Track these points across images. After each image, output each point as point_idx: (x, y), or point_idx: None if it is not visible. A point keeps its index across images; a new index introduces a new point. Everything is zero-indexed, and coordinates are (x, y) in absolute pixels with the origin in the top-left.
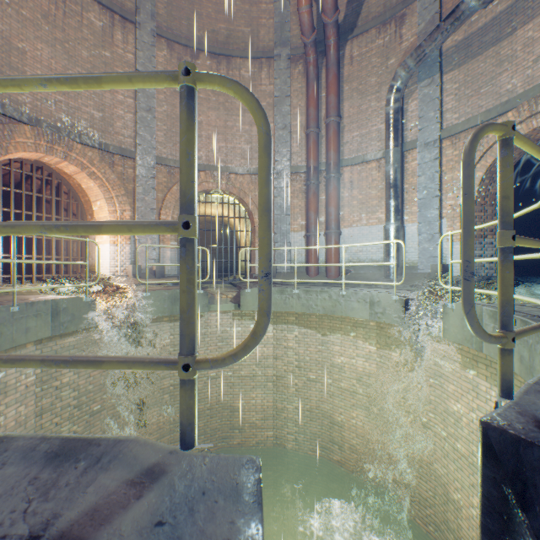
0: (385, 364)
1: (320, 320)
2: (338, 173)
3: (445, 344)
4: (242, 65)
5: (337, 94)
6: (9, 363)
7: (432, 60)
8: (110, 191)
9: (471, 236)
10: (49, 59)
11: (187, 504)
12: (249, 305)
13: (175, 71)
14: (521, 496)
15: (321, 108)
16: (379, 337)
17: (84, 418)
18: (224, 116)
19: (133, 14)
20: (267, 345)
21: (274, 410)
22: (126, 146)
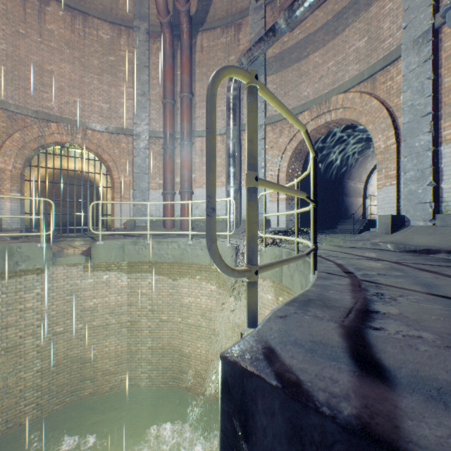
0: (222, 299)
1: (171, 267)
2: (191, 141)
3: (263, 279)
4: (100, 26)
5: (190, 75)
6: None
7: (259, 63)
8: None
9: (212, 171)
10: None
11: None
12: (101, 256)
13: None
14: (245, 427)
15: (177, 84)
16: (218, 277)
17: None
18: (80, 71)
19: None
20: (121, 294)
21: (129, 354)
22: None
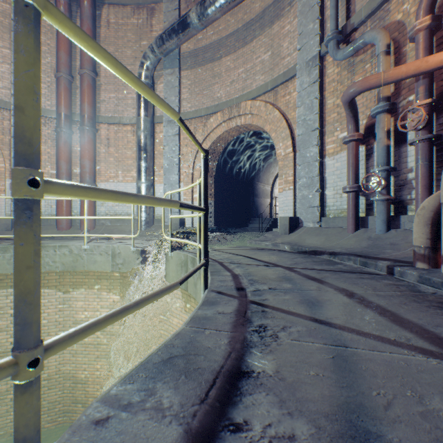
0: None
1: (61, 277)
2: (94, 127)
3: None
4: None
5: None
6: None
7: (174, 55)
8: None
9: None
10: None
11: None
12: None
13: None
14: None
15: (77, 57)
16: (122, 285)
17: None
18: None
19: None
20: None
21: None
22: None
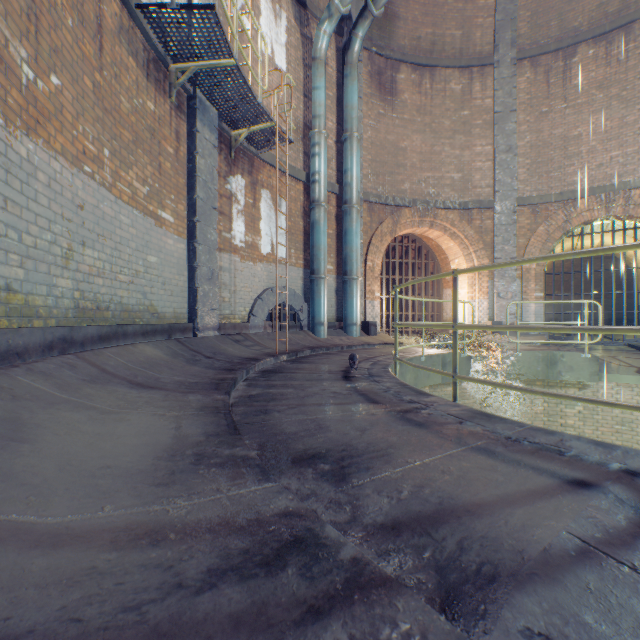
0: None
1: None
2: None
3: None
4: None
5: None
6: (552, 395)
7: None
8: (467, 248)
9: None
10: (420, 145)
11: None
12: None
13: None
14: None
15: None
16: None
17: None
18: (618, 111)
19: (490, 56)
20: None
21: None
22: (483, 197)
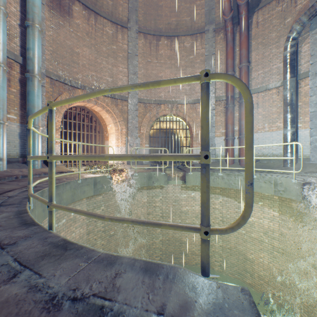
0: (285, 225)
1: (236, 192)
2: None
3: None
4: (185, 40)
5: (247, 48)
6: (117, 221)
7: None
8: (115, 119)
9: None
10: (89, 55)
11: (220, 310)
12: (191, 181)
13: (199, 74)
14: None
15: (236, 58)
16: (280, 206)
17: (107, 237)
18: (174, 71)
19: (127, 23)
20: None
21: None
22: (123, 94)
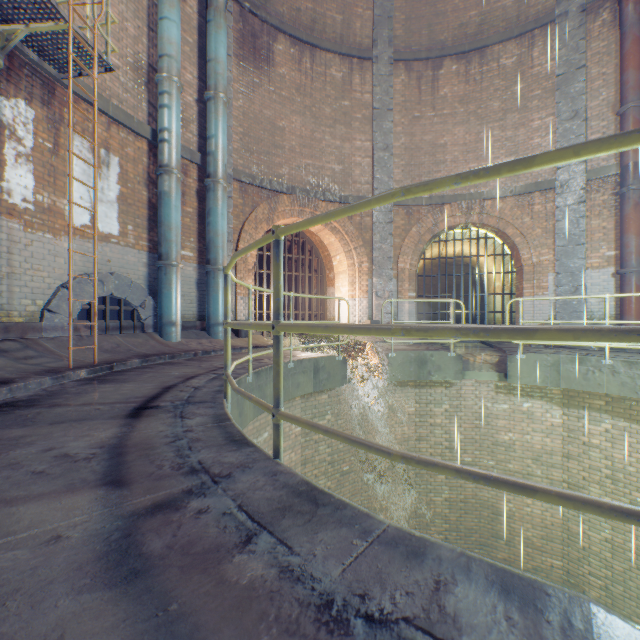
0: None
1: None
2: None
3: None
4: (501, 52)
5: None
6: (421, 464)
7: None
8: (348, 244)
9: None
10: (300, 128)
11: None
12: (521, 375)
13: None
14: None
15: None
16: None
17: (335, 475)
18: (475, 127)
19: (370, 50)
20: (549, 435)
21: (563, 531)
22: (363, 193)
